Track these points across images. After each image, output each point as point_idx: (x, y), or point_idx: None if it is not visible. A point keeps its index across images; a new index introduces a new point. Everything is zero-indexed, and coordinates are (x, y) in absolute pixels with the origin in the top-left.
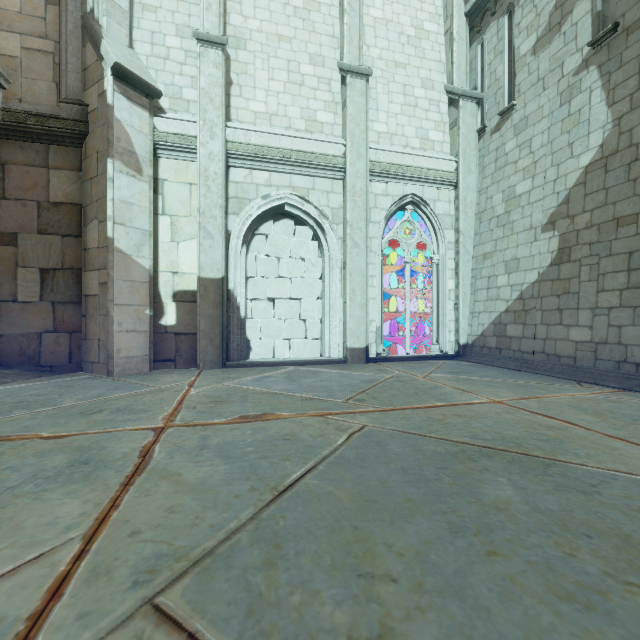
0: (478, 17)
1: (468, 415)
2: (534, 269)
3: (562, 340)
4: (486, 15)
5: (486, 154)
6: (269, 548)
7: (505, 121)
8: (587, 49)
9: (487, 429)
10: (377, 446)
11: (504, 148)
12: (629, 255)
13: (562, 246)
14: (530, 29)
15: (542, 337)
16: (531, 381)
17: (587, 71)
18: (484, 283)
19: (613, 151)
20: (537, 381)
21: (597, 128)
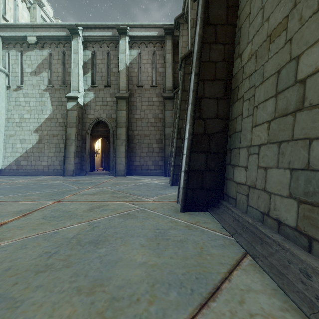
0: (7, 41)
1: (19, 183)
2: (31, 143)
3: (40, 165)
4: (11, 44)
5: (11, 97)
6: (0, 194)
7: (20, 89)
8: (47, 86)
9: (26, 183)
10: (1, 188)
11: (19, 99)
12: (56, 144)
13: (40, 138)
14: (29, 66)
15: (34, 164)
16: (31, 177)
17: (47, 92)
18: (10, 146)
19: (53, 117)
20: (33, 177)
21: (49, 109)
